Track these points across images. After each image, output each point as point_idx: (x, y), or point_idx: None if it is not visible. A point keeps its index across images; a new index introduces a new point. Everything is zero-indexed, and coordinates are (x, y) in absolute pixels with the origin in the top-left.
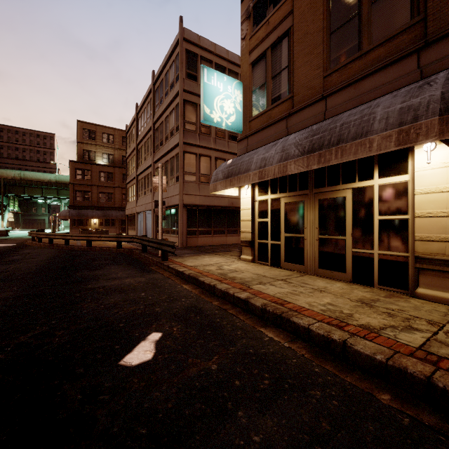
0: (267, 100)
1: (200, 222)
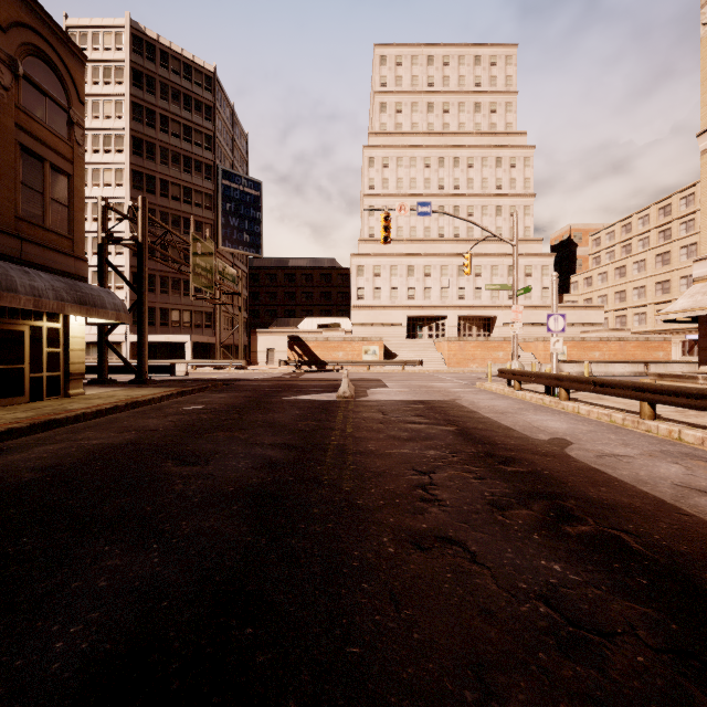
0: None
1: None
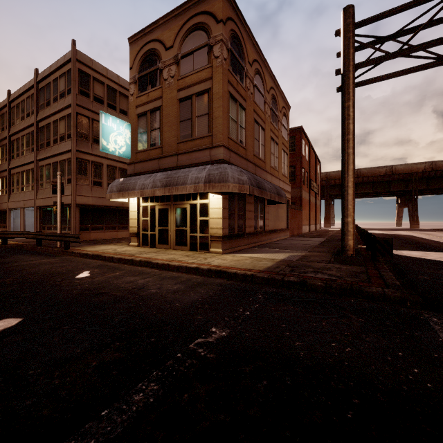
0: (148, 143)
1: (93, 220)
